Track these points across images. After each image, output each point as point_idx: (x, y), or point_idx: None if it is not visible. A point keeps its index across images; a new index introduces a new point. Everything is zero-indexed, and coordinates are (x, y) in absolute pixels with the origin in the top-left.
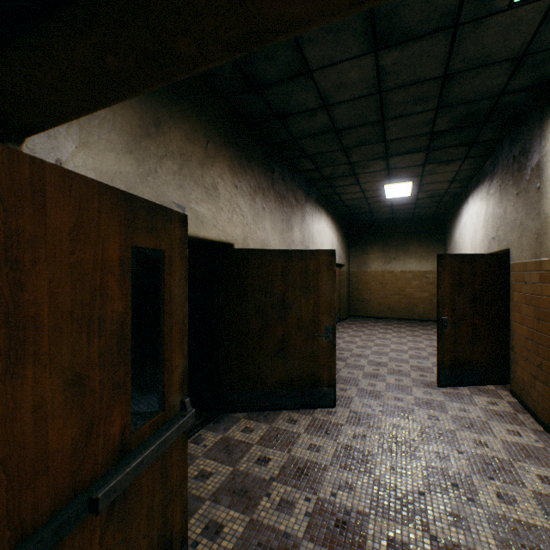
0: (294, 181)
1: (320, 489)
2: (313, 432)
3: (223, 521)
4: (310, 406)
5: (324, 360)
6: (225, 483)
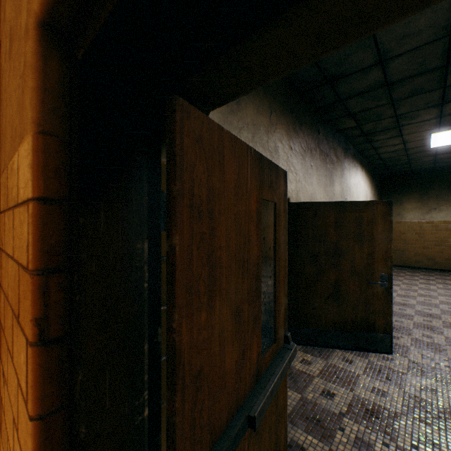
0: (334, 140)
1: (397, 437)
2: (372, 376)
3: (303, 443)
4: (364, 349)
5: (379, 307)
6: (296, 408)
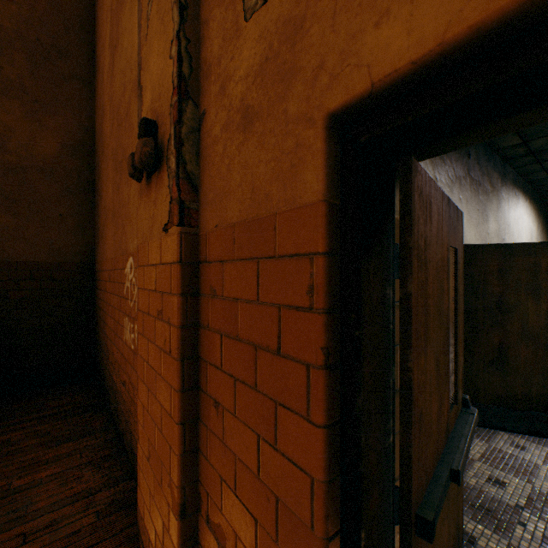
0: (488, 163)
1: None
2: None
3: (473, 532)
4: (541, 434)
5: None
6: None
